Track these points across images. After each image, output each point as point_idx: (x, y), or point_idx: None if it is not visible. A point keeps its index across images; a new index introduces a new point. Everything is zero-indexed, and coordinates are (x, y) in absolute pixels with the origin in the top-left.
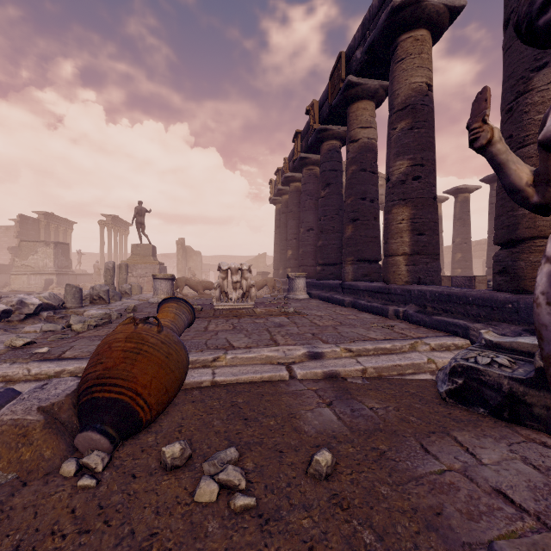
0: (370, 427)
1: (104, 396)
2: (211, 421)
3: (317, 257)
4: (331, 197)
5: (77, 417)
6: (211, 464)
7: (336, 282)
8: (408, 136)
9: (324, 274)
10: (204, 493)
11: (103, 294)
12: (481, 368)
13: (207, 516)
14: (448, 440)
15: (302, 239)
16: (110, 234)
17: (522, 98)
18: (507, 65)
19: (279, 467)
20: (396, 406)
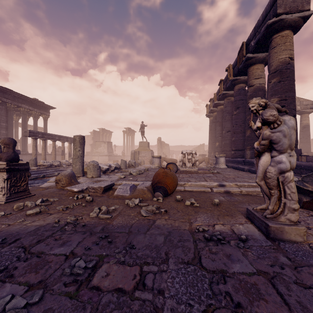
0: (234, 201)
1: (160, 185)
2: (186, 196)
3: (231, 146)
4: (239, 114)
5: (152, 190)
6: (188, 200)
7: (241, 159)
8: (277, 86)
9: (235, 155)
10: (187, 203)
11: (133, 164)
12: None
13: (188, 206)
14: (259, 205)
15: (224, 137)
16: (127, 137)
17: None
18: None
19: (205, 203)
20: (247, 199)
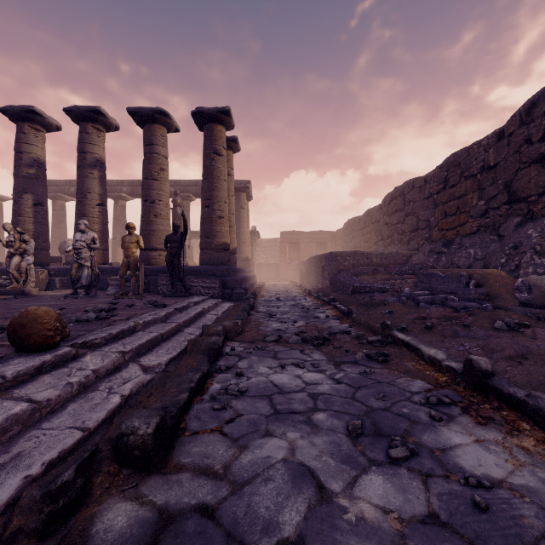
0: None
1: None
2: None
3: None
4: None
5: None
6: None
7: None
8: None
9: None
10: None
11: None
12: (1, 282)
13: None
14: None
15: None
16: None
17: (20, 200)
18: (15, 184)
19: None
20: None
